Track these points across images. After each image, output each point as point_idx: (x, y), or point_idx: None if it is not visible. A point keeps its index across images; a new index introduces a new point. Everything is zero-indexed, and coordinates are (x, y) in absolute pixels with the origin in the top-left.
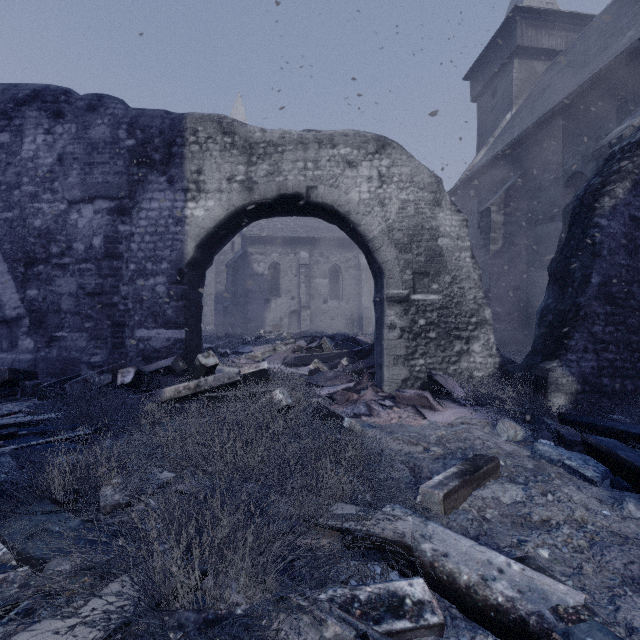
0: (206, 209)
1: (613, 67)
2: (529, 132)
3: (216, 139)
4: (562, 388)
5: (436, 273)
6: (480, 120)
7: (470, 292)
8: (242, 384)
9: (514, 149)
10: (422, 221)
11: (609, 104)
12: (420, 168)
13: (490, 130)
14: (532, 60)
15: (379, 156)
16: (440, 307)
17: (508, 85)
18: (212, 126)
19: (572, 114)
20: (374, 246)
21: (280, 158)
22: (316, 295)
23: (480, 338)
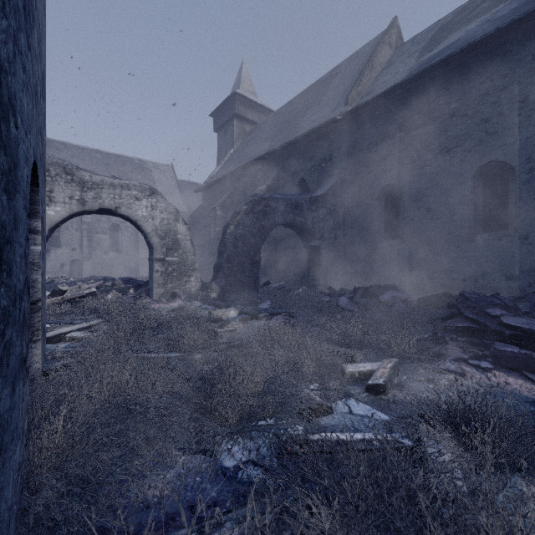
0: (56, 211)
1: (259, 160)
2: (234, 173)
3: (62, 176)
4: (215, 290)
5: (176, 249)
6: (219, 145)
7: (190, 257)
8: (86, 297)
9: (229, 177)
10: (170, 227)
11: (260, 173)
12: (170, 205)
13: (224, 154)
14: (244, 123)
15: (151, 197)
16: (178, 263)
17: (232, 132)
18: (59, 169)
19: (249, 171)
20: (149, 236)
21: (101, 191)
22: (98, 247)
23: (194, 275)
